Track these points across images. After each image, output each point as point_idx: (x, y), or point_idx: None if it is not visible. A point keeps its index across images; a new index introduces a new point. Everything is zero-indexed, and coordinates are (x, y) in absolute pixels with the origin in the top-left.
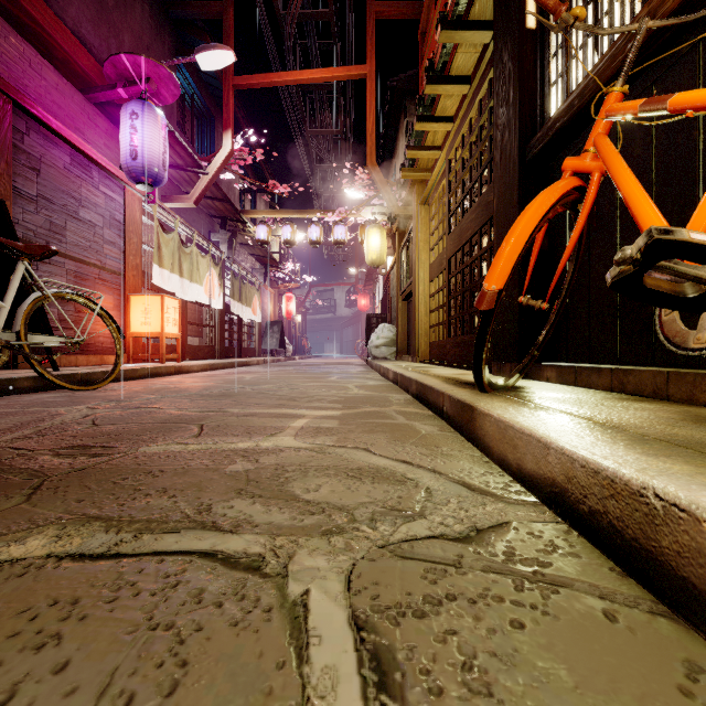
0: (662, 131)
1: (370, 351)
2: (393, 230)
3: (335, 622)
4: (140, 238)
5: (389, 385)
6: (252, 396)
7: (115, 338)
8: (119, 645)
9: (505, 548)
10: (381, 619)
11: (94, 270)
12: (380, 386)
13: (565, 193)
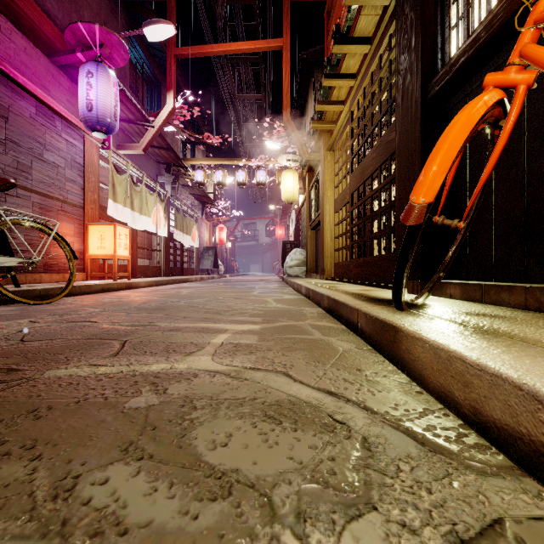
0: None
1: (285, 270)
2: (303, 173)
3: None
4: (97, 178)
5: (303, 299)
6: (182, 310)
7: (69, 259)
8: None
9: None
10: None
11: (57, 203)
12: (294, 300)
13: (492, 105)
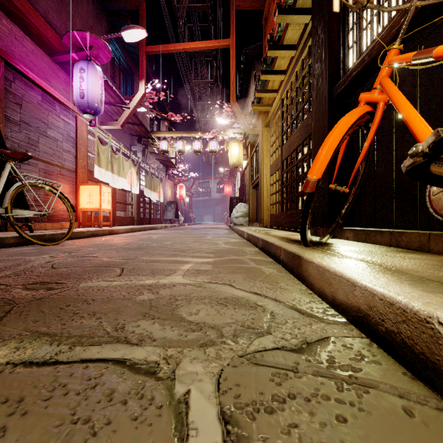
0: (424, 76)
1: (232, 220)
2: (246, 143)
3: (208, 417)
4: (86, 149)
5: (245, 242)
6: (156, 249)
7: (69, 211)
8: (48, 437)
9: (328, 357)
10: (241, 414)
11: (57, 169)
12: (238, 242)
13: (361, 116)
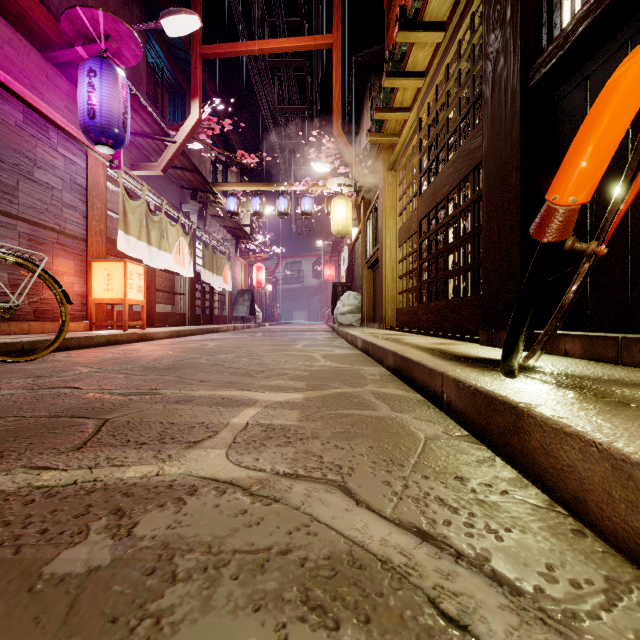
0: None
1: (336, 318)
2: (358, 201)
3: None
4: (104, 204)
5: (359, 354)
6: (202, 369)
7: (60, 303)
8: None
9: None
10: None
11: (51, 234)
12: (348, 356)
13: None
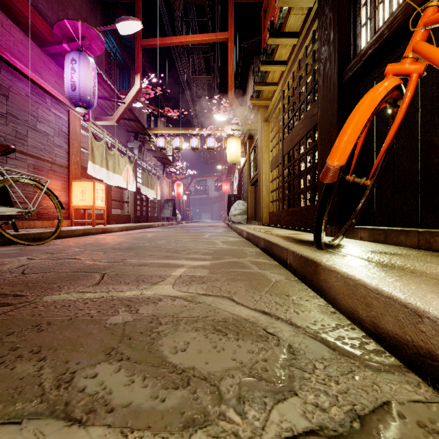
0: None
1: (230, 218)
2: (245, 140)
3: None
4: (79, 144)
5: (244, 241)
6: (148, 249)
7: (57, 209)
8: None
9: None
10: None
11: (47, 164)
12: (237, 242)
13: (391, 89)
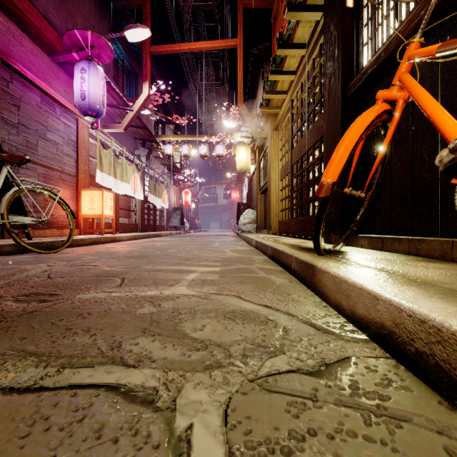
0: (445, 72)
1: (239, 227)
2: (254, 147)
3: None
4: (88, 152)
5: (253, 249)
6: (160, 257)
7: (69, 218)
8: None
9: (350, 382)
10: (253, 456)
11: (57, 173)
12: (246, 250)
13: (379, 114)
